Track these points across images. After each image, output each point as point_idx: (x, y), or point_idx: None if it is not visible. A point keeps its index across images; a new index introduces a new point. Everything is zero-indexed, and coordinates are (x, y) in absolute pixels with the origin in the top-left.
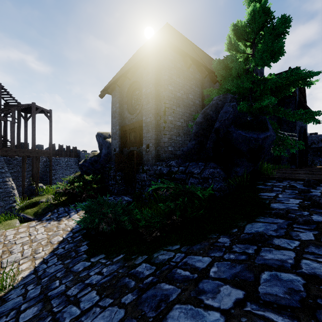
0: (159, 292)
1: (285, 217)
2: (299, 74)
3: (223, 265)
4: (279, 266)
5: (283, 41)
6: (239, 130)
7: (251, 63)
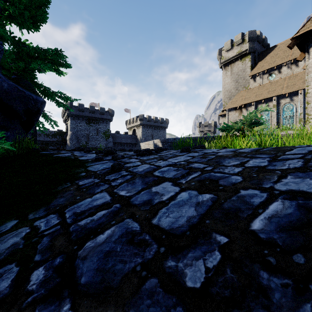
0: (105, 247)
1: (104, 160)
2: (62, 58)
3: (124, 187)
4: (153, 169)
5: (46, 16)
6: (11, 81)
7: (3, 10)
